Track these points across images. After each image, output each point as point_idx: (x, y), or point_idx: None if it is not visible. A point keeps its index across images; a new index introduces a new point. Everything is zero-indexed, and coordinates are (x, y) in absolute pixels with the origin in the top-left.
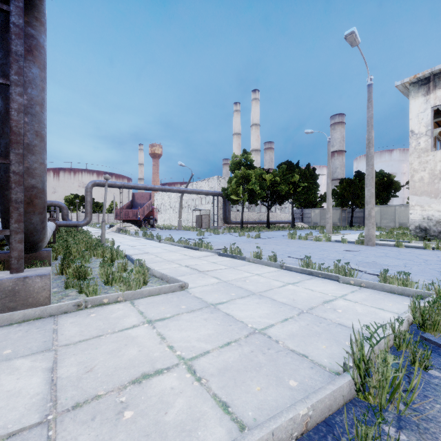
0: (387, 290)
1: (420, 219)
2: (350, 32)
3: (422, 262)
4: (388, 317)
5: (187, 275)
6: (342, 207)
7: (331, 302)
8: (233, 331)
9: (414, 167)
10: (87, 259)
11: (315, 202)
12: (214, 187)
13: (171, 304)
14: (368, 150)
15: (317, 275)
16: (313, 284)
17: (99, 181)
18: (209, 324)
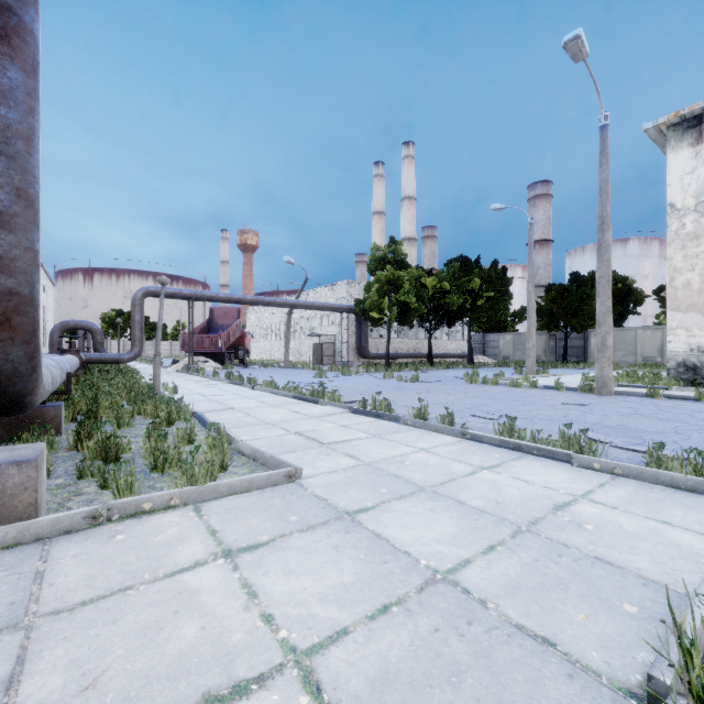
0: (665, 482)
1: (686, 351)
2: (573, 36)
3: (703, 426)
4: (686, 541)
5: (299, 452)
6: (550, 330)
7: (569, 507)
8: (391, 577)
9: (675, 264)
10: (126, 421)
11: (505, 323)
12: (343, 298)
13: (271, 512)
14: (601, 236)
15: (529, 452)
16: (525, 468)
17: (155, 288)
18: (344, 560)
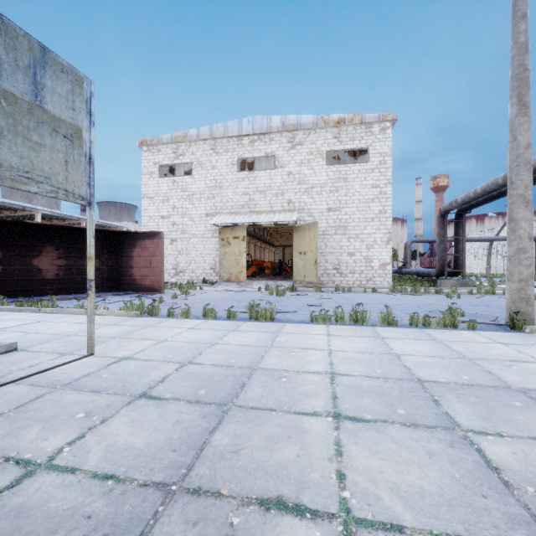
0: None
1: None
2: None
3: None
4: None
5: None
6: None
7: None
8: None
9: None
10: None
11: None
12: None
13: None
14: None
15: None
16: None
17: (415, 239)
18: None
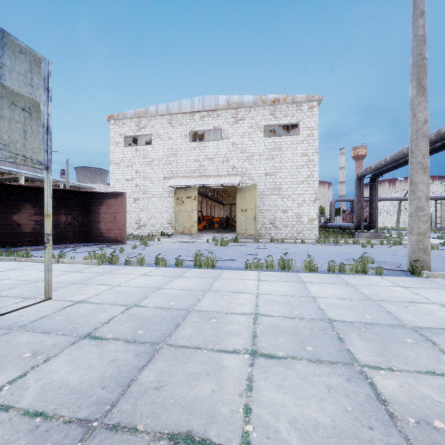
0: None
1: None
2: None
3: None
4: None
5: None
6: None
7: None
8: None
9: None
10: None
11: None
12: (437, 191)
13: None
14: None
15: None
16: None
17: (339, 199)
18: None
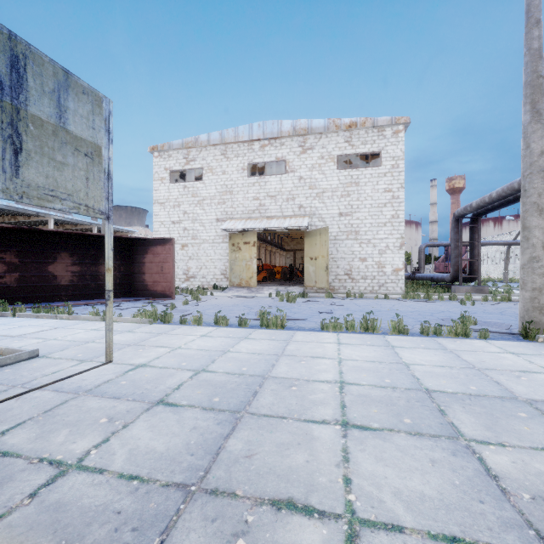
0: None
1: None
2: None
3: None
4: None
5: None
6: None
7: None
8: None
9: None
10: None
11: None
12: None
13: None
14: None
15: None
16: None
17: (430, 243)
18: None
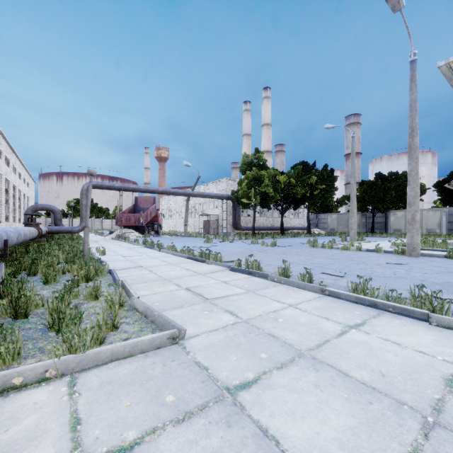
0: None
1: None
2: None
3: None
4: None
5: (186, 307)
6: (362, 211)
7: None
8: None
9: None
10: (53, 278)
11: (331, 207)
12: (223, 190)
13: (147, 387)
14: (411, 140)
15: (385, 309)
16: (389, 328)
17: (96, 182)
18: None
